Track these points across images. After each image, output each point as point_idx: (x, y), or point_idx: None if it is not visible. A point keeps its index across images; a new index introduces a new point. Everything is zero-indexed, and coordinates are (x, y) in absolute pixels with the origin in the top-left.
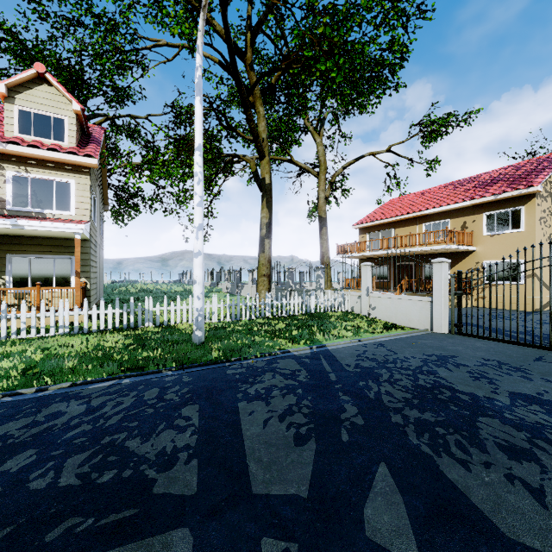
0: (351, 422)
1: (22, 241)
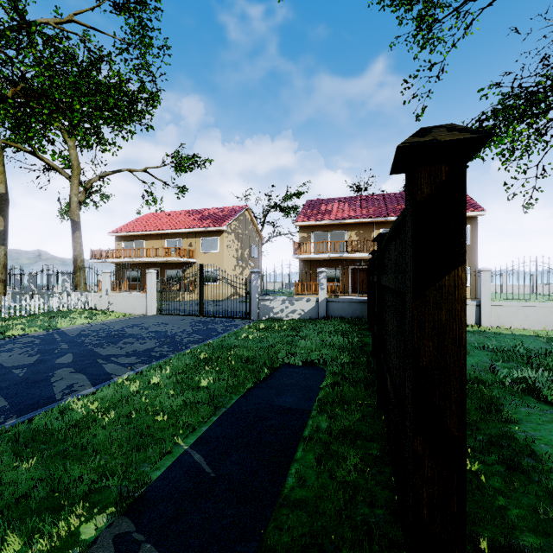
0: (62, 348)
1: None
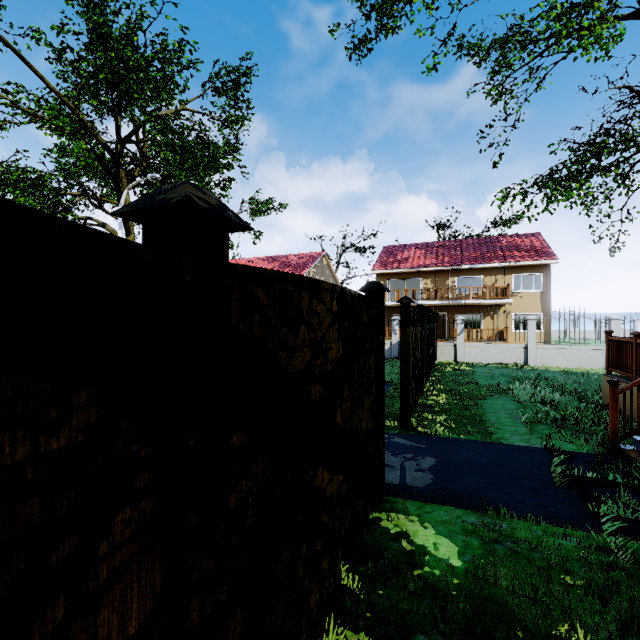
0: None
1: None
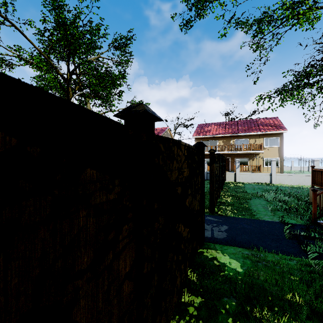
0: None
1: None
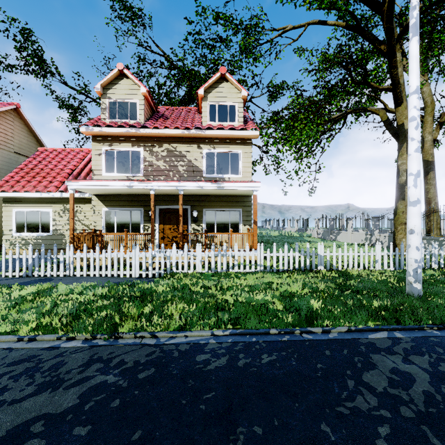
0: None
1: (211, 199)
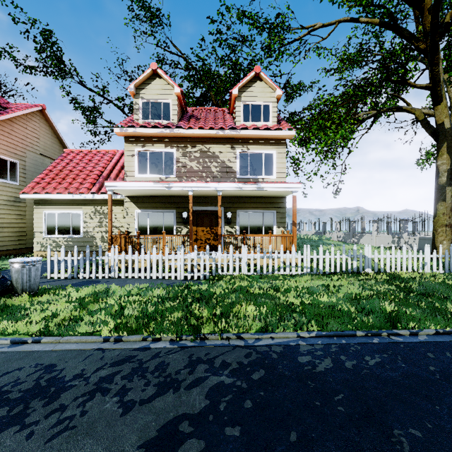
0: None
1: (245, 200)
